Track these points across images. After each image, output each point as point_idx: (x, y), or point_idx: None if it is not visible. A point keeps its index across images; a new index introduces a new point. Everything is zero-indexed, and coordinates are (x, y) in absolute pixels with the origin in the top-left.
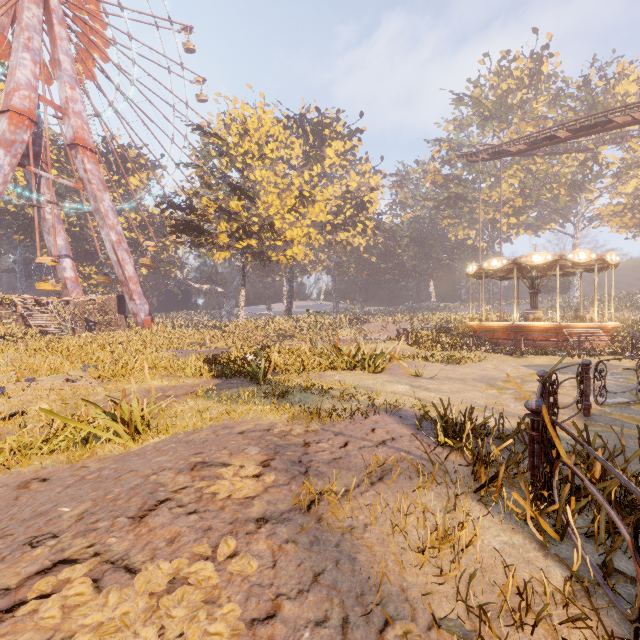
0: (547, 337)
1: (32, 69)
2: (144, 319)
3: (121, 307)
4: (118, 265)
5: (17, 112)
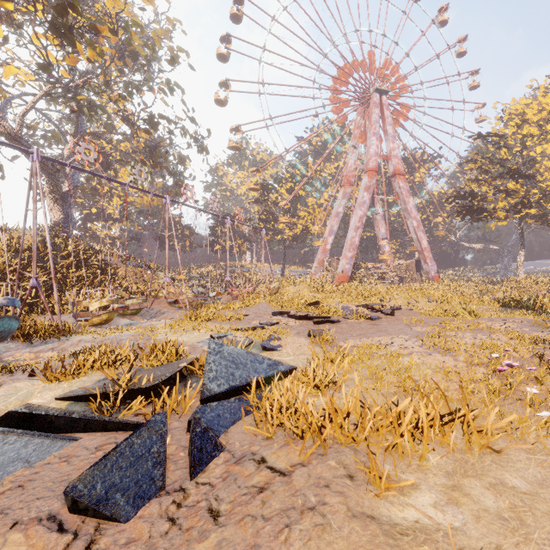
0: None
1: (376, 144)
2: (433, 276)
3: (417, 268)
4: (417, 241)
5: (371, 170)
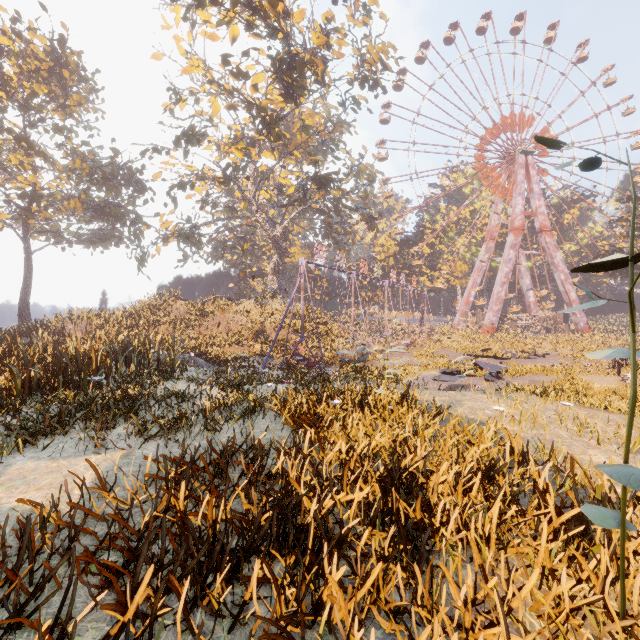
0: None
1: (521, 203)
2: (582, 327)
3: (565, 318)
4: (564, 293)
5: (516, 229)
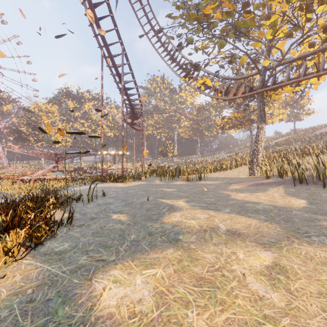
0: (107, 170)
1: None
2: (6, 165)
3: None
4: None
5: None
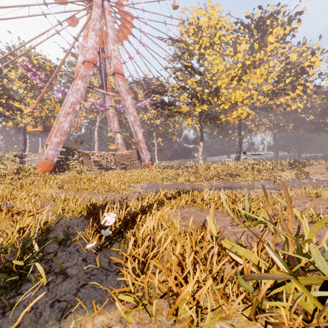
0: None
1: (95, 39)
2: (147, 163)
3: (139, 156)
4: (135, 134)
5: (87, 61)
